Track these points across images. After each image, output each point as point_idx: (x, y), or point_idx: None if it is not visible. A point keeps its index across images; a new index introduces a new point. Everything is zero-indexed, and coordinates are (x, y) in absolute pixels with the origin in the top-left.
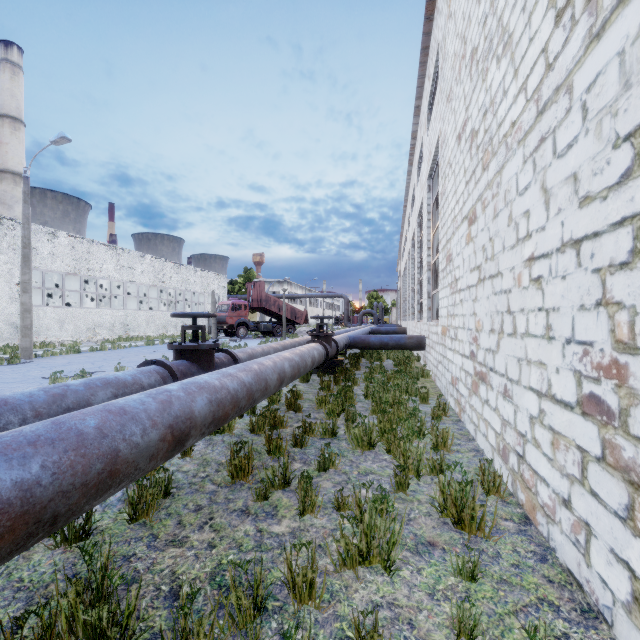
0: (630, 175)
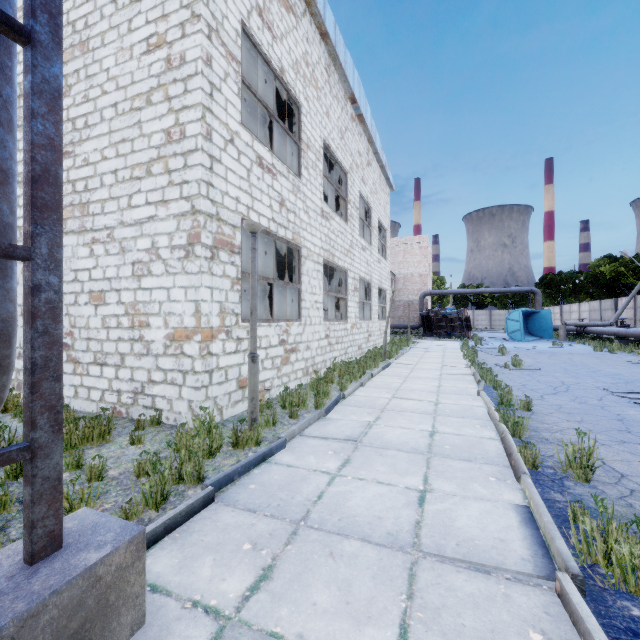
0: (75, 281)
